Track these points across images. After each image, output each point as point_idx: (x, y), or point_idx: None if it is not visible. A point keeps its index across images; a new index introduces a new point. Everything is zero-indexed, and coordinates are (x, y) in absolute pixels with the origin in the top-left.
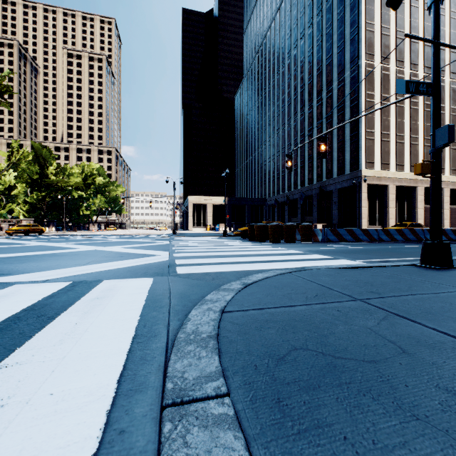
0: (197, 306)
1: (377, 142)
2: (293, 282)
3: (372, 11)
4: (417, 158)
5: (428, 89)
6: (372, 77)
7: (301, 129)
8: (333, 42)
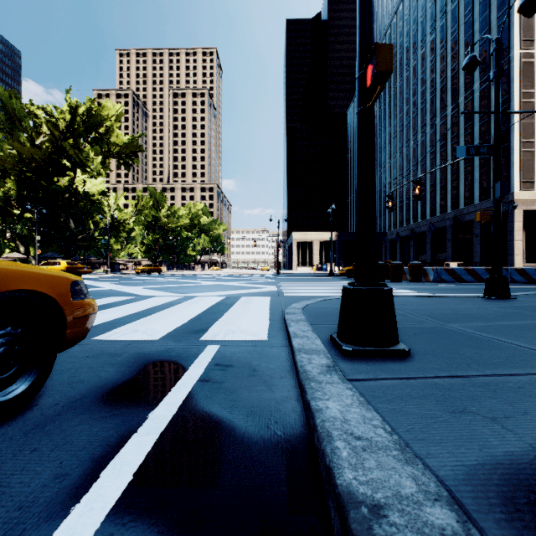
0: (296, 303)
1: None
2: None
3: None
4: None
5: (489, 150)
6: (531, 69)
7: (431, 145)
8: (473, 32)
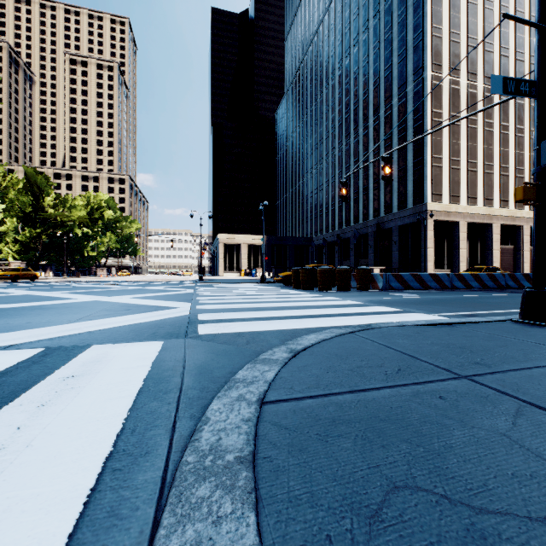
0: (222, 391)
1: (445, 170)
2: (360, 347)
3: (440, 13)
4: (492, 190)
5: (531, 89)
6: (440, 92)
7: (355, 154)
8: (392, 50)
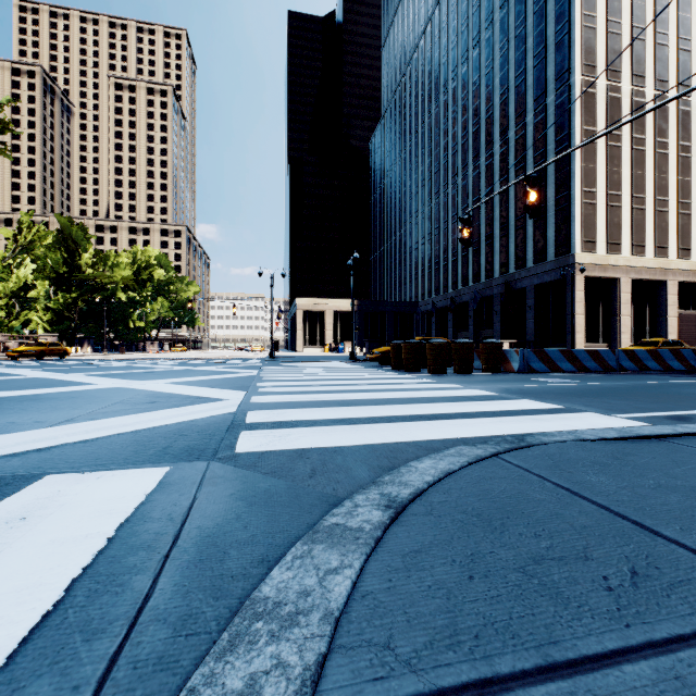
0: (209, 660)
1: (600, 208)
2: (521, 495)
3: None
4: (666, 234)
5: None
6: (593, 102)
7: (475, 191)
8: (526, 49)
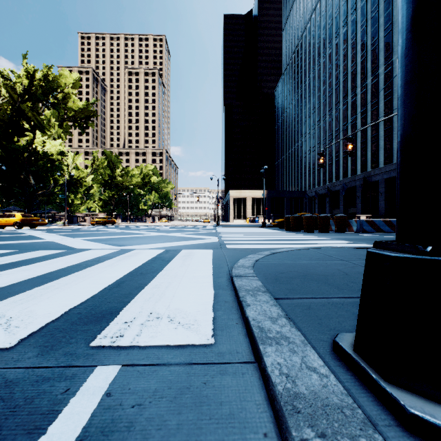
0: (242, 258)
1: None
2: (306, 253)
3: None
4: None
5: None
6: None
7: (344, 119)
8: (379, 25)
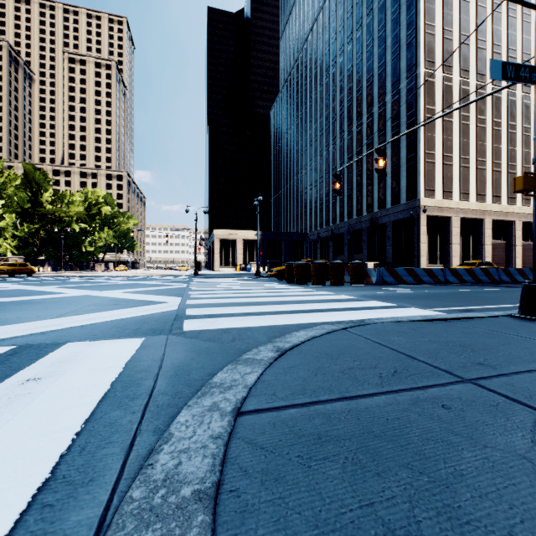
0: (194, 398)
1: (438, 165)
2: (352, 345)
3: (433, 11)
4: (484, 185)
5: (532, 75)
6: (433, 88)
7: (349, 150)
8: (386, 47)
